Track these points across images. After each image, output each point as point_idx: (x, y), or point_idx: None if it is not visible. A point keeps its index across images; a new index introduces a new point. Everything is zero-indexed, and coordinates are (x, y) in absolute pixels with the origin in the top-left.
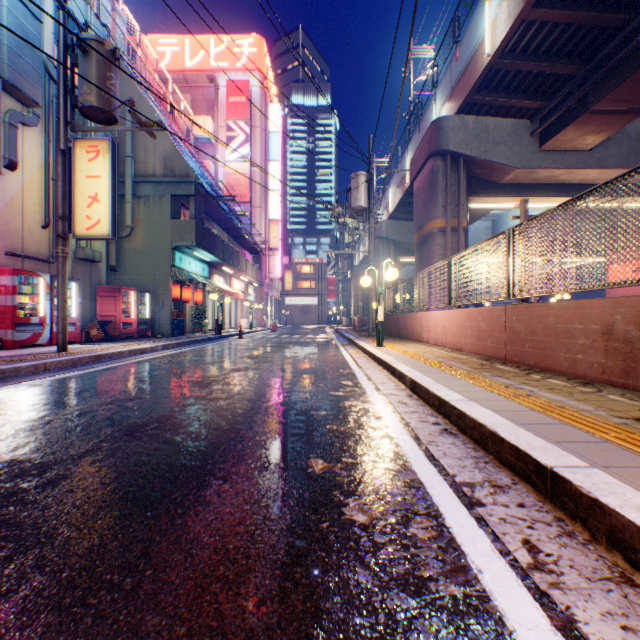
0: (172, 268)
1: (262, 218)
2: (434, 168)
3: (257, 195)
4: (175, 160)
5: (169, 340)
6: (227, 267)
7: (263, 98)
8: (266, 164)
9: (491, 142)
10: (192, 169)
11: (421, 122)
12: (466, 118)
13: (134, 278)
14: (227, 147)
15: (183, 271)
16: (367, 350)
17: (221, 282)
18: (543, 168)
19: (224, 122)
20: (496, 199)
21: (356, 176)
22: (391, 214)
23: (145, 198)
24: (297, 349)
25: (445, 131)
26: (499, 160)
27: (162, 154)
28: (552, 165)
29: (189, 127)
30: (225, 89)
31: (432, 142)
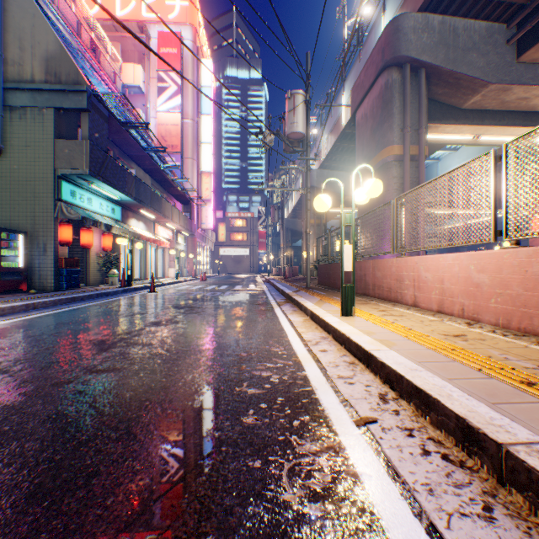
0: (57, 202)
1: (194, 169)
2: (389, 82)
3: (189, 146)
4: (61, 63)
5: (24, 299)
6: (146, 210)
7: (195, 52)
8: (198, 117)
9: (461, 49)
10: (90, 82)
11: (363, 48)
12: (431, 17)
13: (5, 215)
14: (158, 97)
15: (77, 208)
16: (331, 326)
17: (141, 228)
18: (521, 84)
19: (156, 73)
20: (455, 128)
21: (292, 95)
22: (323, 162)
23: (20, 111)
24: (210, 314)
25: (405, 32)
26: (470, 72)
27: (43, 54)
28: (532, 81)
29: (116, 72)
30: (157, 40)
31: (388, 48)
